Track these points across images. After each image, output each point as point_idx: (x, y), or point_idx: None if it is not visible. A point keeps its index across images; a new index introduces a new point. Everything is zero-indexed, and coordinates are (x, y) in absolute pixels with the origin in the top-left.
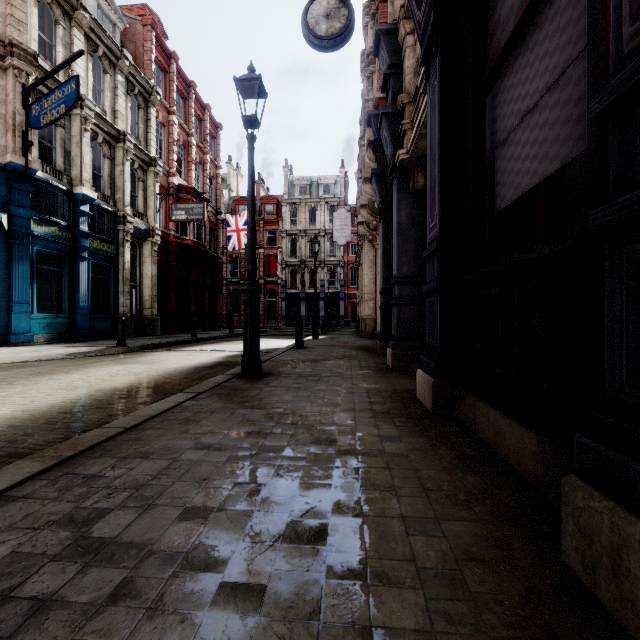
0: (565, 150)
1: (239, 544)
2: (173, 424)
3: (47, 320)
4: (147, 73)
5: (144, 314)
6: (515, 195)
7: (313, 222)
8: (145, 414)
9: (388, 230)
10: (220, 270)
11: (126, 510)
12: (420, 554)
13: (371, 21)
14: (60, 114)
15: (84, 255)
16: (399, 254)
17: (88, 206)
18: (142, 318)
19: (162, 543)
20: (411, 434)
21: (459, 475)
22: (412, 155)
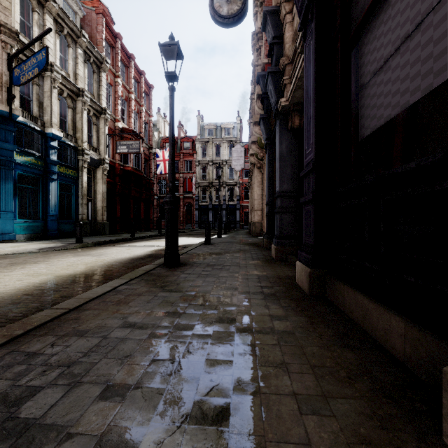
0: (426, 83)
1: (150, 425)
2: (108, 305)
3: (26, 224)
4: (99, 48)
5: (97, 220)
6: (378, 124)
7: (218, 155)
8: (87, 297)
9: (272, 159)
10: (152, 188)
11: (55, 388)
12: (314, 436)
13: (259, 8)
14: (34, 75)
15: (53, 177)
16: (281, 175)
17: (56, 142)
18: (96, 222)
19: (80, 425)
20: (294, 313)
21: (338, 351)
22: (290, 102)
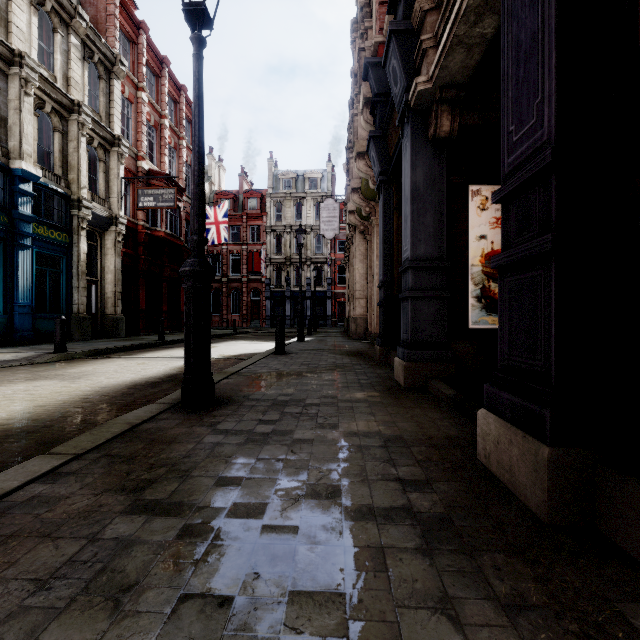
0: None
1: None
2: None
3: None
4: (110, 40)
5: (106, 313)
6: None
7: (299, 218)
8: None
9: (390, 208)
10: None
11: None
12: None
13: None
14: None
15: (25, 243)
16: (414, 228)
17: (30, 185)
18: (103, 318)
19: None
20: None
21: None
22: (436, 83)
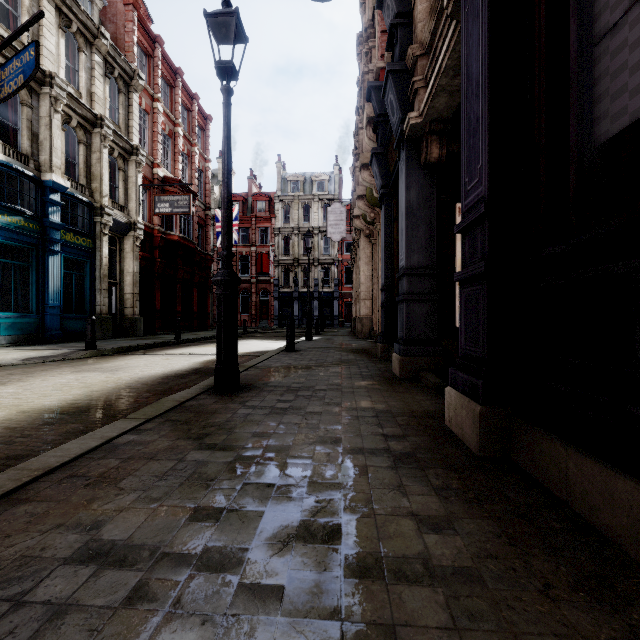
0: None
1: None
2: (75, 487)
3: (10, 320)
4: (128, 56)
5: (125, 313)
6: None
7: (307, 220)
8: (41, 465)
9: (391, 218)
10: (209, 268)
11: None
12: None
13: None
14: (18, 86)
15: (54, 248)
16: (408, 240)
17: (59, 195)
18: (123, 318)
19: None
20: (465, 510)
21: None
22: (426, 118)
